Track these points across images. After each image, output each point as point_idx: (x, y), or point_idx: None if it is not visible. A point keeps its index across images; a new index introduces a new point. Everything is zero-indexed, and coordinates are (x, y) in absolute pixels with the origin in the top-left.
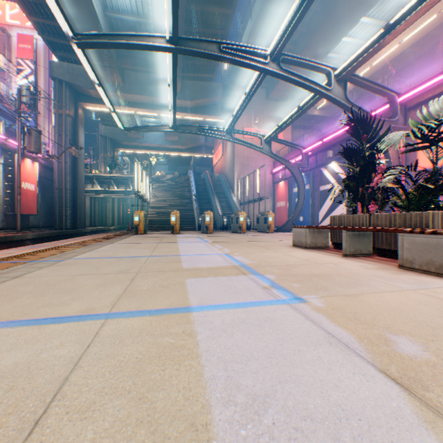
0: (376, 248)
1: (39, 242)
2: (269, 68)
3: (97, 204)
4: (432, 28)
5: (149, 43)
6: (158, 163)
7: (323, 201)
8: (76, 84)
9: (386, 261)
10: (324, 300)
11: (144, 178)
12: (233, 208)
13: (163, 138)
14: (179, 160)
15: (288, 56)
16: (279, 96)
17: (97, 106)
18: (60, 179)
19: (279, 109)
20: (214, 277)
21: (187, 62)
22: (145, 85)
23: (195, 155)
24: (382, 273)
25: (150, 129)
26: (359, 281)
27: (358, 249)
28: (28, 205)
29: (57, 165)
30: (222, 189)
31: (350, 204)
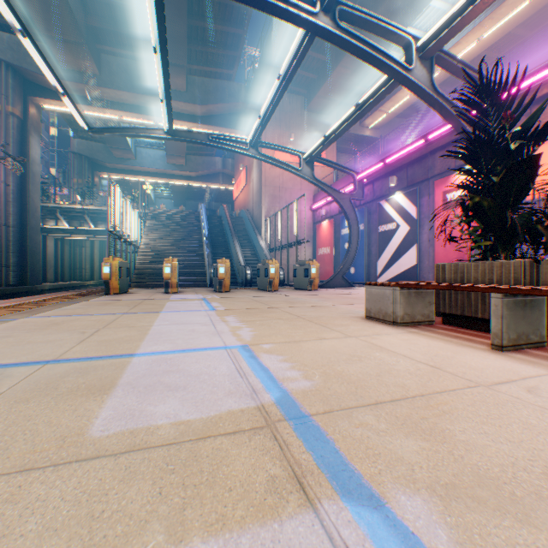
0: None
1: None
2: (319, 23)
3: (68, 249)
4: (521, 21)
5: None
6: (161, 196)
7: (384, 246)
8: (24, 66)
9: None
10: None
11: (128, 210)
12: (260, 255)
13: (164, 160)
14: (189, 192)
15: (349, 7)
16: (321, 107)
17: (60, 105)
18: None
19: (322, 124)
20: None
21: (195, 48)
22: (134, 78)
23: (210, 185)
24: None
25: (133, 133)
26: None
27: (522, 333)
28: None
29: None
30: (245, 230)
31: (477, 242)
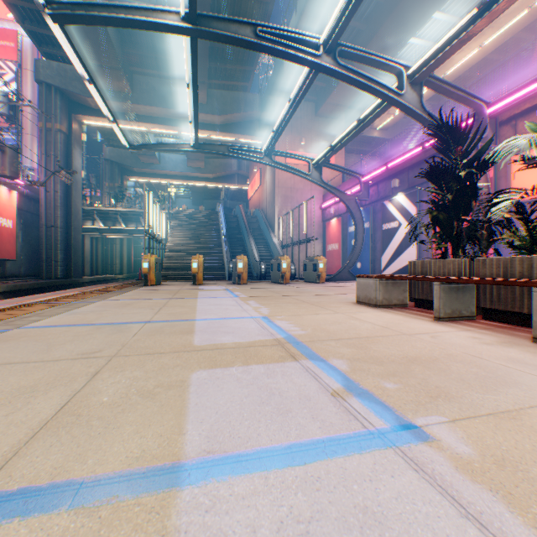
0: (482, 308)
1: (15, 296)
2: (322, 63)
3: (101, 246)
4: (521, 28)
5: (157, 20)
6: (180, 196)
7: (387, 242)
8: (69, 90)
9: (504, 329)
10: (464, 433)
11: (158, 212)
12: (273, 251)
13: (185, 163)
14: (206, 192)
15: (348, 47)
16: (330, 112)
17: (98, 120)
18: (48, 214)
19: (331, 128)
20: (242, 368)
21: (215, 65)
22: (161, 94)
23: (226, 186)
24: (517, 353)
25: (165, 148)
26: (494, 373)
27: (456, 309)
28: (3, 247)
29: (43, 195)
30: (259, 228)
31: (438, 245)
